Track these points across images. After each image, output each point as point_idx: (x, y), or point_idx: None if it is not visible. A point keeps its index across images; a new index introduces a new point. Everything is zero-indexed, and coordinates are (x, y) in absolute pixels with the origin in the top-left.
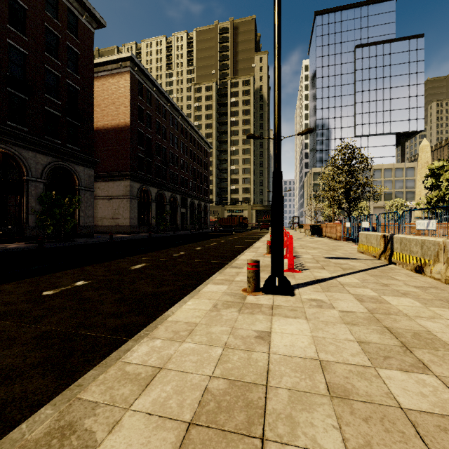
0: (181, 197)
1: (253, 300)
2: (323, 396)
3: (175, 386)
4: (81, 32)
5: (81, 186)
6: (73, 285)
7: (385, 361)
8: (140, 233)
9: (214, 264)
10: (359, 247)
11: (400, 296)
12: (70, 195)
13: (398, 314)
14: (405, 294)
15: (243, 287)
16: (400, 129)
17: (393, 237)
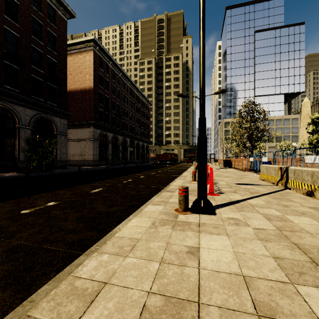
0: (130, 140)
1: (183, 218)
2: (251, 315)
3: (116, 302)
4: (58, 21)
5: (58, 132)
6: (45, 205)
7: (301, 277)
8: (100, 165)
9: (153, 188)
10: (261, 176)
11: (299, 215)
12: (49, 138)
13: (302, 231)
14: (303, 213)
15: (175, 208)
16: (287, 91)
17: (288, 169)
